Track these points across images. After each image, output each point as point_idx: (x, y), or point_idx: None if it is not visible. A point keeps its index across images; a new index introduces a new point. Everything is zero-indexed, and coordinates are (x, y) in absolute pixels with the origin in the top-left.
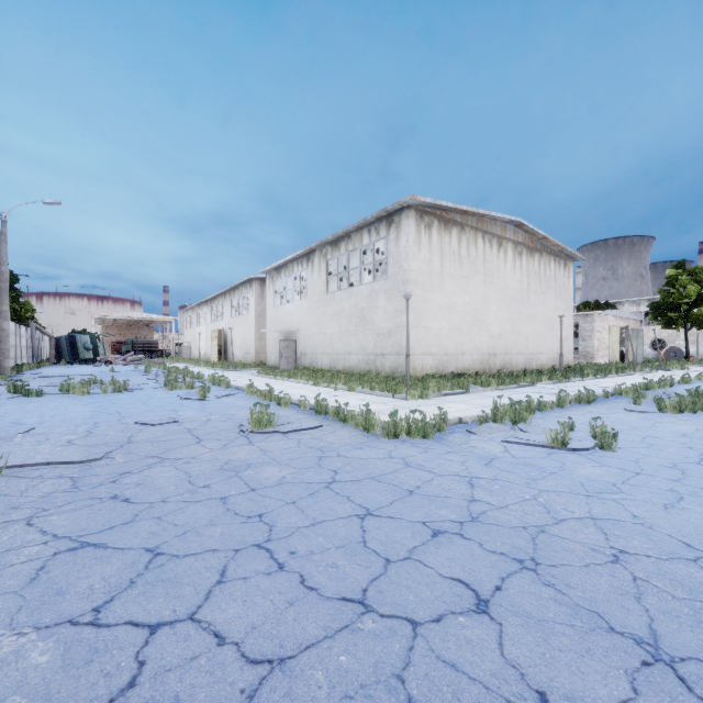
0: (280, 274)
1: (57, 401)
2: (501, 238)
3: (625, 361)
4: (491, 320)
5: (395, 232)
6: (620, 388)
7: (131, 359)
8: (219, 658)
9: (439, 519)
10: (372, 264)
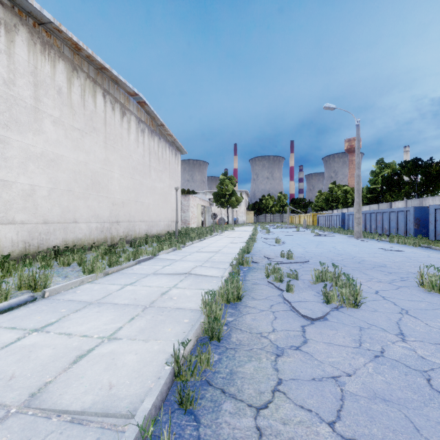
0: None
1: None
2: (125, 107)
3: (203, 225)
4: (114, 186)
5: None
6: (241, 257)
7: None
8: None
9: None
10: None
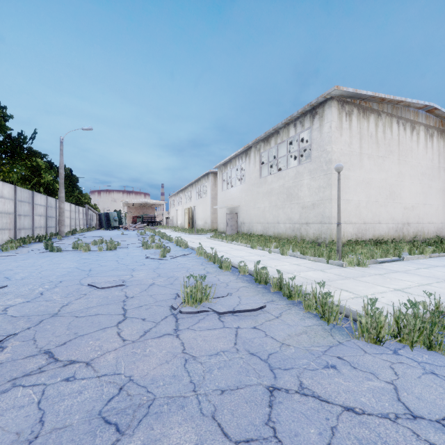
0: (227, 167)
1: (64, 256)
2: (414, 123)
3: None
4: (405, 193)
5: (319, 121)
6: None
7: (138, 227)
8: None
9: None
10: (298, 151)
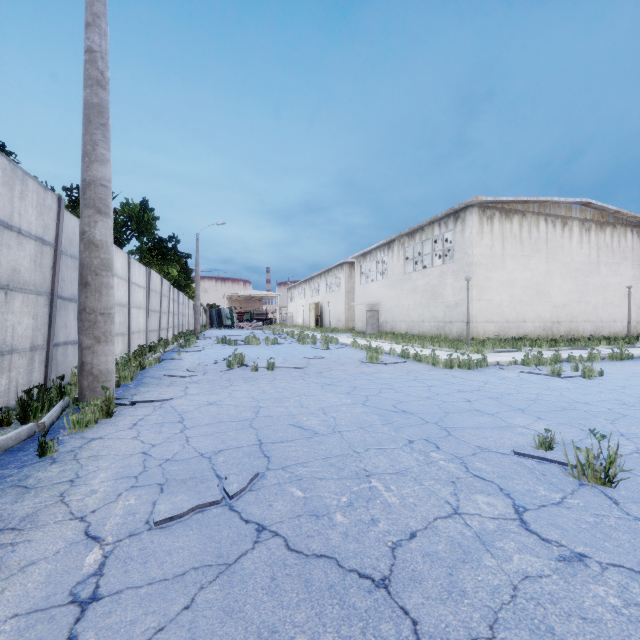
0: (366, 259)
1: (248, 348)
2: (565, 218)
3: None
4: (554, 292)
5: (461, 225)
6: None
7: (255, 325)
8: (387, 399)
9: (463, 389)
10: (442, 250)
